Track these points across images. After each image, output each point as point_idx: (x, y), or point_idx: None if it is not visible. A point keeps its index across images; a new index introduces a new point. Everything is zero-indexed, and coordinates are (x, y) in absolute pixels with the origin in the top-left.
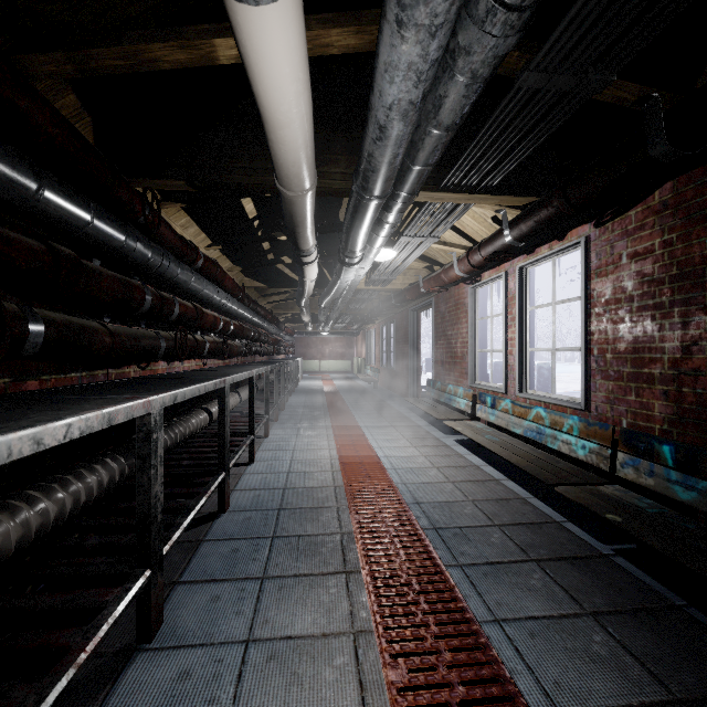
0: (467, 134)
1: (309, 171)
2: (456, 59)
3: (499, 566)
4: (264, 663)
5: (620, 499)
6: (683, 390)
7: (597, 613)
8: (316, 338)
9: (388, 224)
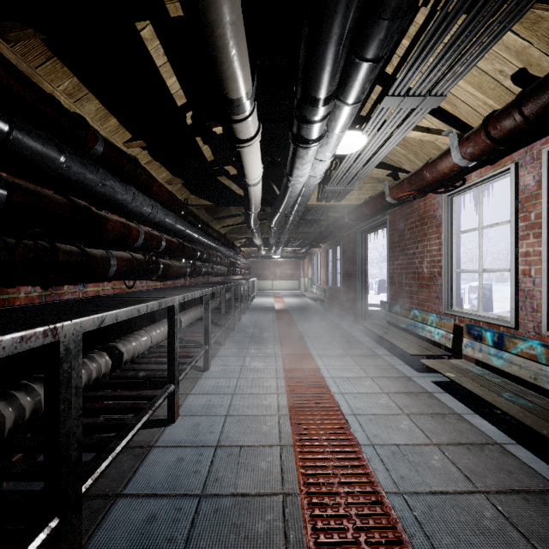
0: None
1: None
2: None
3: None
4: None
5: None
6: None
7: None
8: (269, 261)
9: (395, 1)
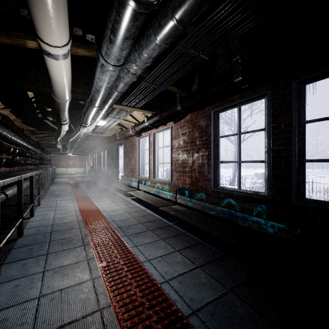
0: (131, 86)
1: (68, 95)
2: (121, 78)
3: (139, 233)
4: (52, 274)
5: (176, 208)
6: (192, 175)
7: (164, 238)
8: (64, 156)
9: (101, 114)
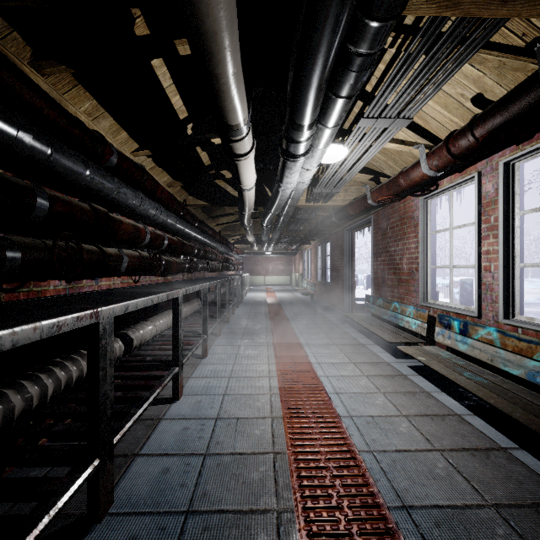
0: None
1: None
2: None
3: None
4: None
5: None
6: None
7: None
8: (261, 257)
9: (359, 60)
